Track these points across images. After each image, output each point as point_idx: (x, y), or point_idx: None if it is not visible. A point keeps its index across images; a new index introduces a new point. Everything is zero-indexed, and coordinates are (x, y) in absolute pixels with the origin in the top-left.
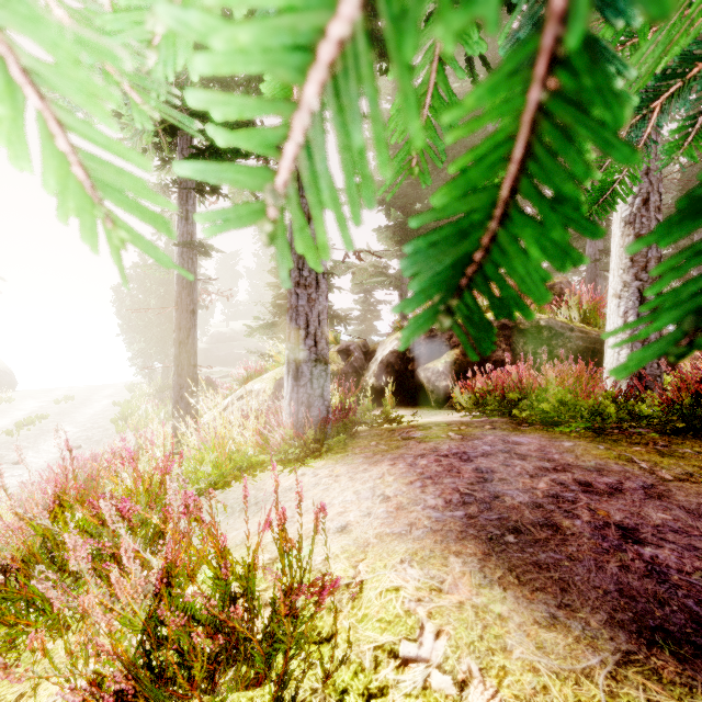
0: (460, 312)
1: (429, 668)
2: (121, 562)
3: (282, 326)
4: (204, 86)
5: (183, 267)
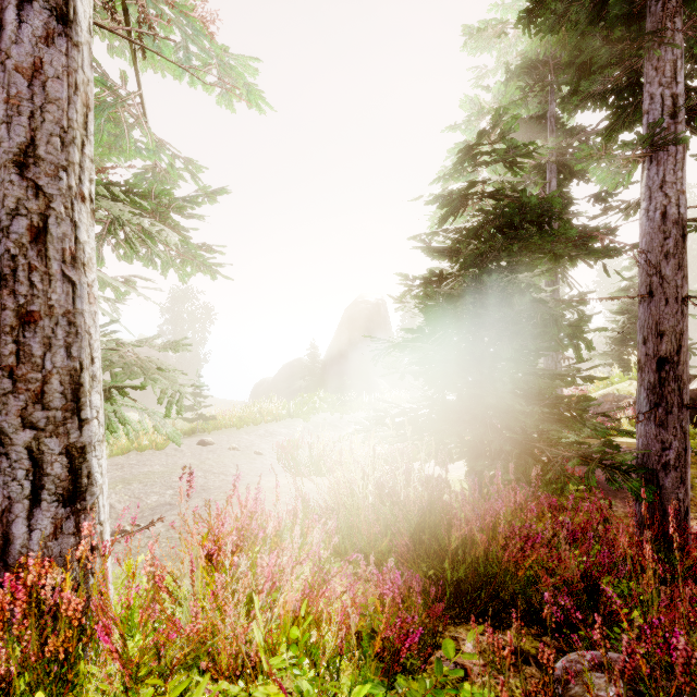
0: None
1: None
2: None
3: (615, 354)
4: None
5: None
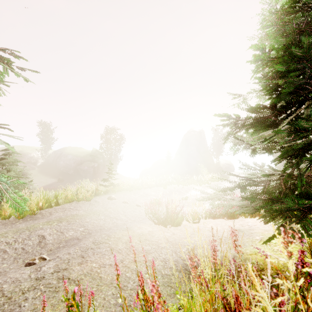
0: None
1: None
2: None
3: None
4: None
5: None
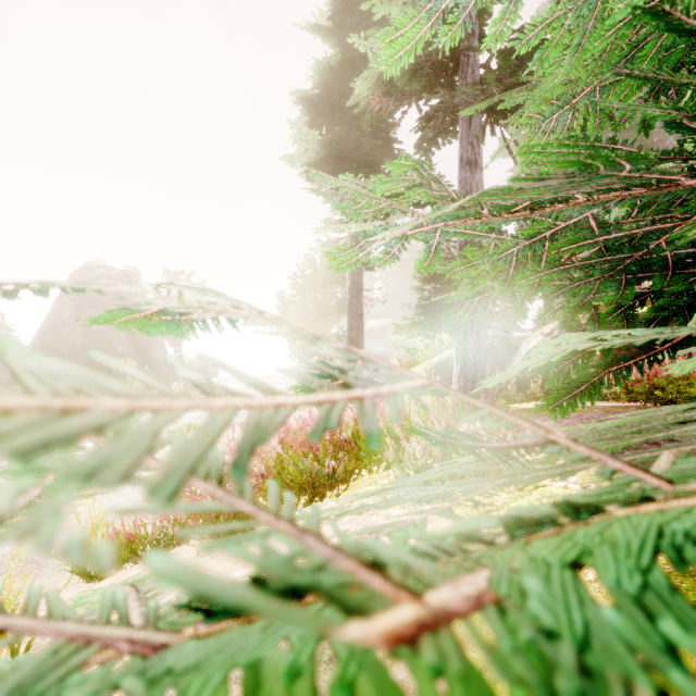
0: (566, 328)
1: (568, 483)
2: (396, 443)
3: (426, 324)
4: (369, 136)
5: (354, 280)
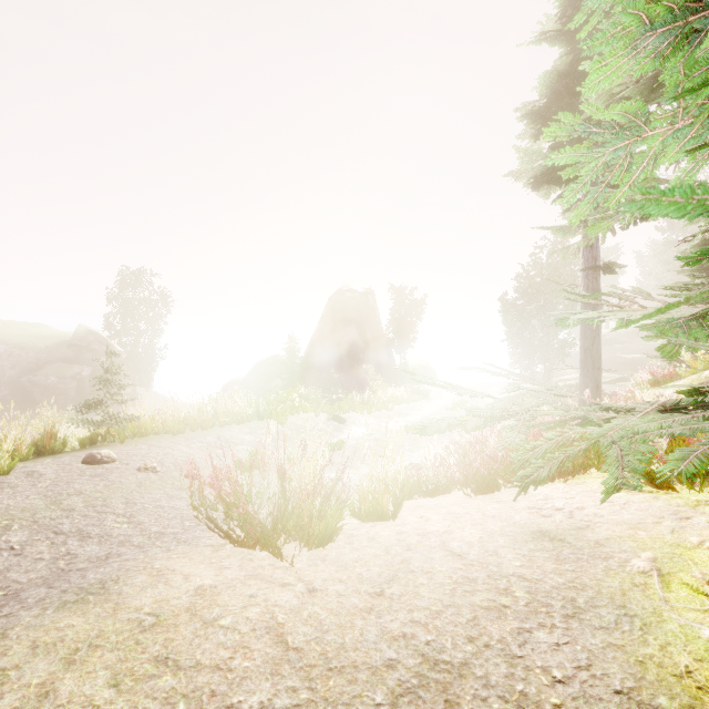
0: None
1: None
2: None
3: None
4: None
5: (588, 286)
